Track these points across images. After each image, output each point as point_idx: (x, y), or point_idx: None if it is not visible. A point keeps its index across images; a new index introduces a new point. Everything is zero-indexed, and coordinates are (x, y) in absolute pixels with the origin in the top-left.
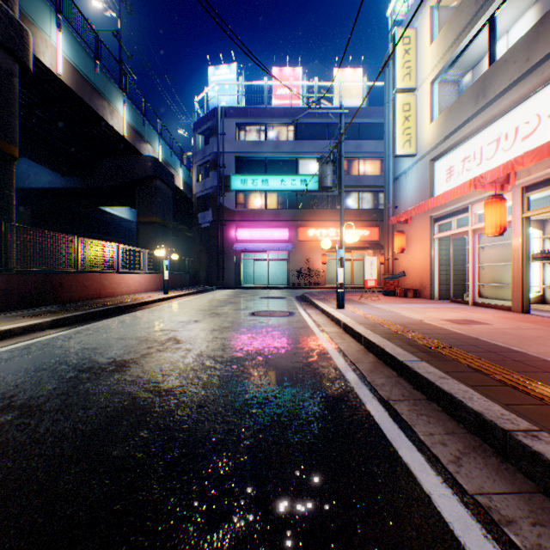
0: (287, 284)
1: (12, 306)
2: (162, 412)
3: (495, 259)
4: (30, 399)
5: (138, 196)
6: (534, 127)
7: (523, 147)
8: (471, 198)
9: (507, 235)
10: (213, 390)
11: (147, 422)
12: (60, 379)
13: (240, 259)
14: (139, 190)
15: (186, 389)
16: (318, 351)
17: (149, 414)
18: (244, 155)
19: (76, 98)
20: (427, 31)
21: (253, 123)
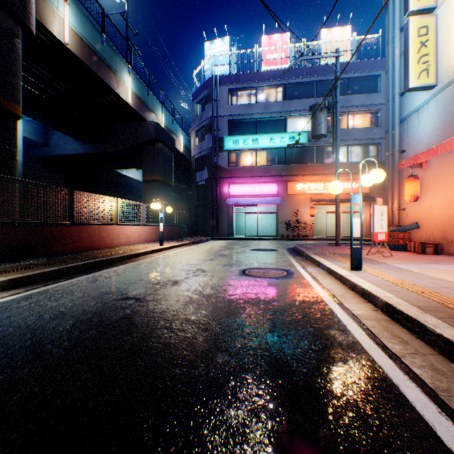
0: (276, 235)
1: None
2: None
3: None
4: None
5: (143, 158)
6: None
7: None
8: None
9: None
10: None
11: None
12: None
13: (232, 212)
14: (144, 152)
15: None
16: (377, 385)
17: None
18: (236, 117)
19: (85, 68)
20: None
21: (244, 88)
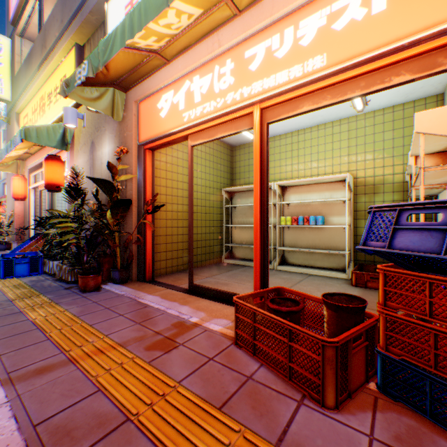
0: None
1: None
2: None
3: None
4: None
5: None
6: None
7: None
8: None
9: None
10: None
11: None
12: None
13: None
14: None
15: None
16: None
17: None
18: None
19: None
20: (3, 137)
21: None
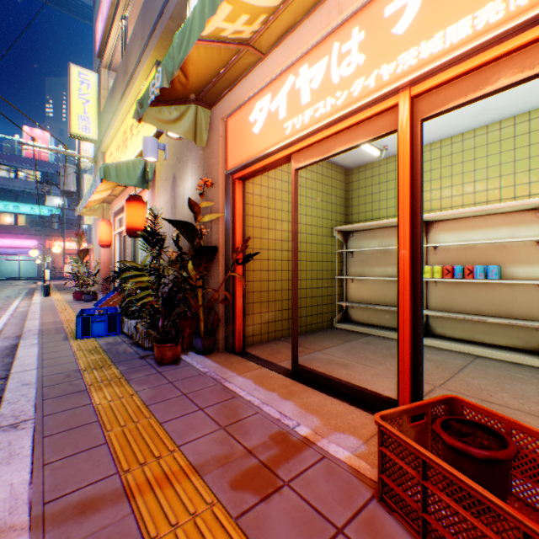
0: (38, 277)
1: None
2: None
3: None
4: None
5: None
6: None
7: None
8: None
9: None
10: None
11: None
12: None
13: None
14: None
15: None
16: (25, 287)
17: None
18: None
19: None
20: None
21: (7, 164)
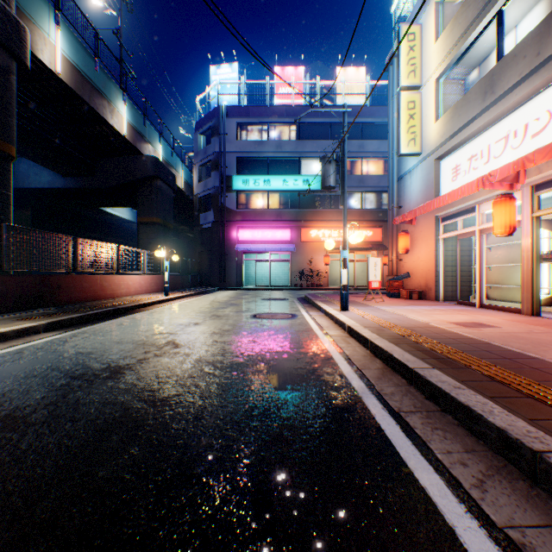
0: (289, 285)
1: (8, 308)
2: (156, 426)
3: (502, 259)
4: (15, 409)
5: (139, 196)
6: (545, 124)
7: (533, 144)
8: (478, 197)
9: (515, 235)
10: (211, 400)
11: (138, 437)
12: (50, 387)
13: (241, 260)
14: (140, 190)
15: (182, 399)
16: (322, 356)
17: (142, 428)
18: (246, 154)
19: (76, 97)
20: (432, 27)
21: (255, 122)
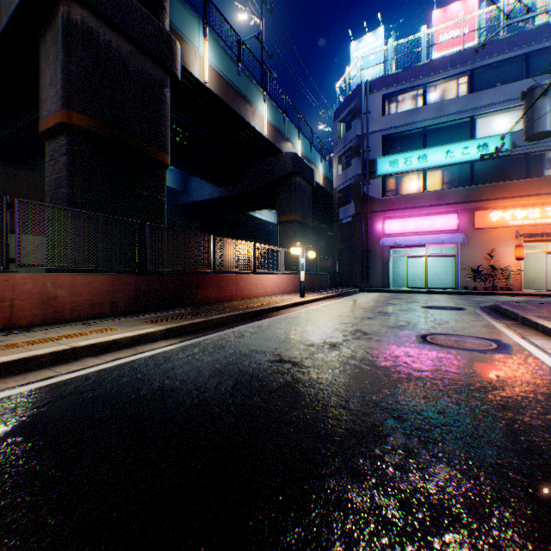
0: (454, 287)
1: (150, 307)
2: None
3: None
4: None
5: (278, 196)
6: None
7: None
8: None
9: None
10: None
11: None
12: (26, 505)
13: (387, 256)
14: (279, 189)
15: None
16: None
17: None
18: (393, 130)
19: (222, 105)
20: None
21: (405, 88)
